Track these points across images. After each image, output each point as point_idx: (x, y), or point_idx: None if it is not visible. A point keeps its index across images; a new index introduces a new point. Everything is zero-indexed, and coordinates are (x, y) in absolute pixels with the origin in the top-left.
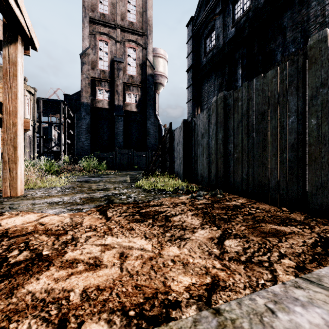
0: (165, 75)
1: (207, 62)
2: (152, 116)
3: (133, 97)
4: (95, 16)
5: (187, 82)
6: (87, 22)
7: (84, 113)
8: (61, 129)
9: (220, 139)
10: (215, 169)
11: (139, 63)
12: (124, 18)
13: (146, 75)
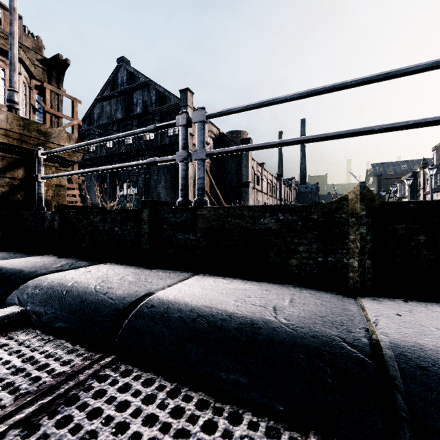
0: None
1: (90, 159)
2: None
3: None
4: None
5: None
6: None
7: None
8: None
9: None
10: None
11: None
12: None
13: None
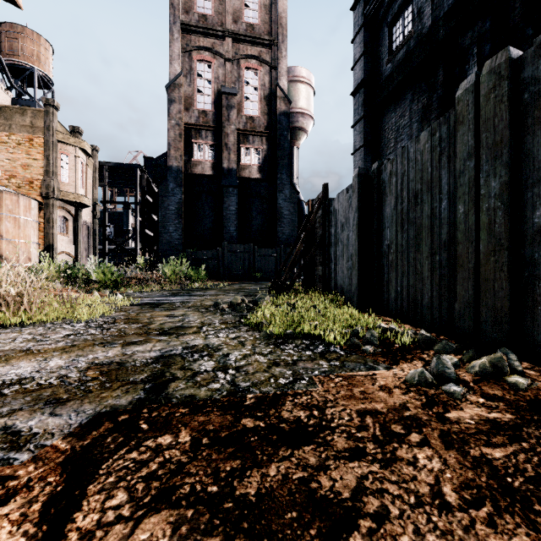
0: (310, 114)
1: (395, 70)
2: (287, 185)
3: (254, 154)
4: (190, 21)
5: (354, 115)
6: (178, 32)
7: (172, 185)
8: (136, 213)
9: (495, 195)
10: (471, 285)
11: (263, 94)
12: (238, 18)
13: (276, 114)
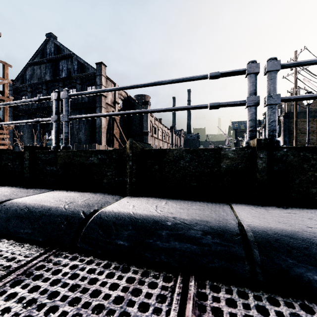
0: None
1: (23, 110)
2: None
3: None
4: None
5: (9, 113)
6: None
7: None
8: None
9: None
10: None
11: None
12: None
13: None
